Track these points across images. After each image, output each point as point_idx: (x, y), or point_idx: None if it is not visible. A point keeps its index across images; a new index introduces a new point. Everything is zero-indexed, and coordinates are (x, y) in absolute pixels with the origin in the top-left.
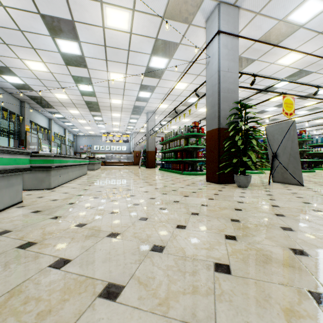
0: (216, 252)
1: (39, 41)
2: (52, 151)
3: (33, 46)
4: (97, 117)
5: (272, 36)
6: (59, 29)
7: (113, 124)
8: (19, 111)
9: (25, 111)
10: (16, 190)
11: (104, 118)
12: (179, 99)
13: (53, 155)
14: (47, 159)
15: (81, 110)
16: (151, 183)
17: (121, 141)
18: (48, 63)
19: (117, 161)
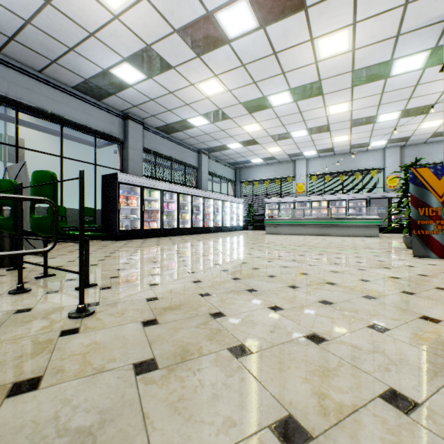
0: (319, 239)
1: None
2: None
3: None
4: None
5: None
6: None
7: None
8: None
9: None
10: (373, 232)
11: None
12: None
13: None
14: None
15: None
16: None
17: None
18: None
19: None
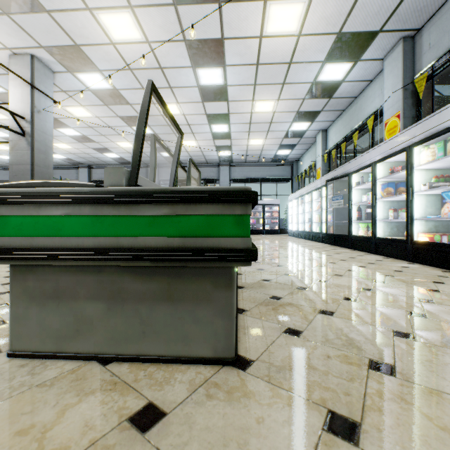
0: None
1: None
2: None
3: None
4: None
5: None
6: None
7: None
8: None
9: None
10: None
11: None
12: None
13: None
14: None
15: None
16: None
17: None
18: None
19: None
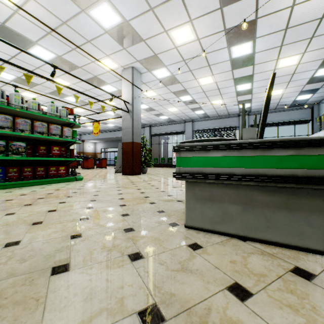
0: None
1: None
2: None
3: None
4: None
5: (96, 80)
6: None
7: None
8: None
9: None
10: None
11: None
12: None
13: None
14: None
15: None
16: (166, 177)
17: None
18: None
19: None
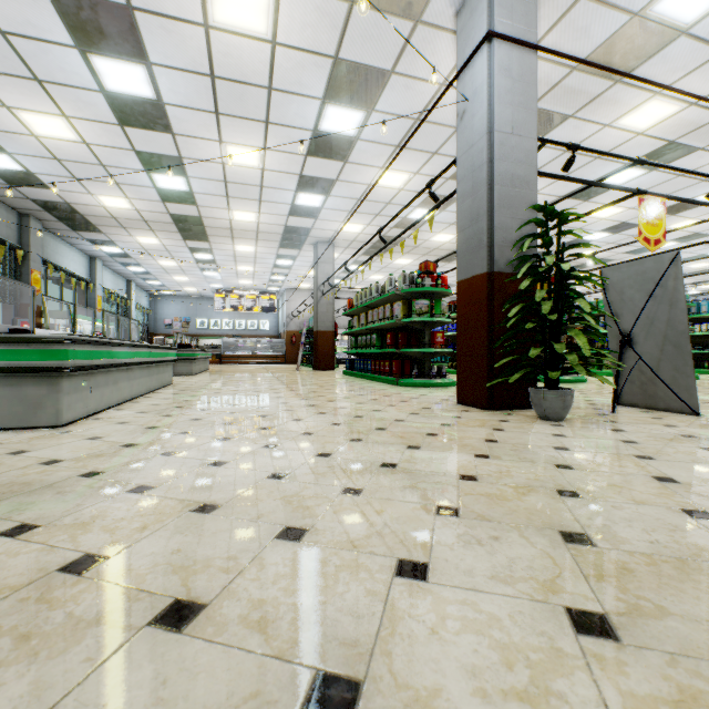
0: None
1: (49, 60)
2: (97, 330)
3: (35, 75)
4: (201, 254)
5: (613, 56)
6: (96, 28)
7: (238, 270)
8: (17, 237)
9: (32, 238)
10: None
11: (218, 257)
12: (390, 211)
13: (67, 338)
14: (49, 350)
15: (164, 236)
16: (323, 408)
17: (257, 308)
18: (76, 120)
19: (248, 353)
